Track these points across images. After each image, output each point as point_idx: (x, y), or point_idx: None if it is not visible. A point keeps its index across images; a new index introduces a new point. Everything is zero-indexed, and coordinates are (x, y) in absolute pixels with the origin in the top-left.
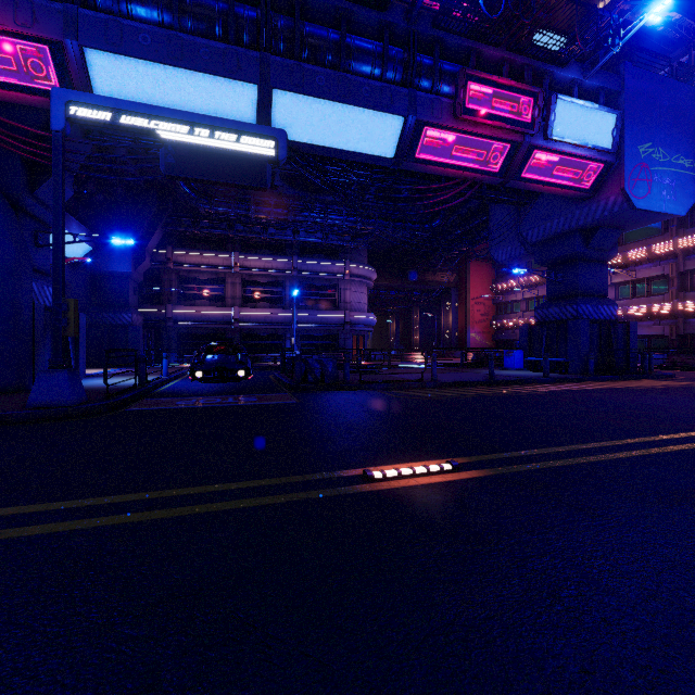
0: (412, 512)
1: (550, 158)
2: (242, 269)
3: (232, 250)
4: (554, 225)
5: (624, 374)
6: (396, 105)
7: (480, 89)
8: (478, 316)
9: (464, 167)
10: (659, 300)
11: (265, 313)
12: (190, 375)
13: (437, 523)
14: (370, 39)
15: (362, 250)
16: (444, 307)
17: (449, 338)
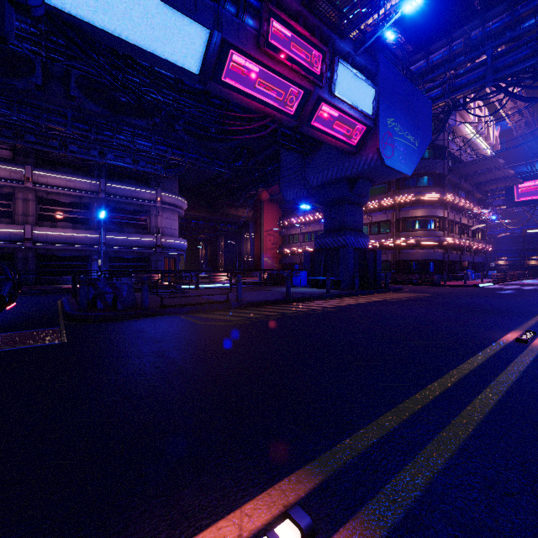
0: None
1: (332, 112)
2: (37, 185)
3: (24, 163)
4: (330, 173)
5: (376, 288)
6: (201, 14)
7: (281, 29)
8: (269, 245)
9: (266, 103)
10: (385, 237)
11: (66, 233)
12: None
13: None
14: None
15: (173, 181)
16: (244, 237)
17: (248, 261)
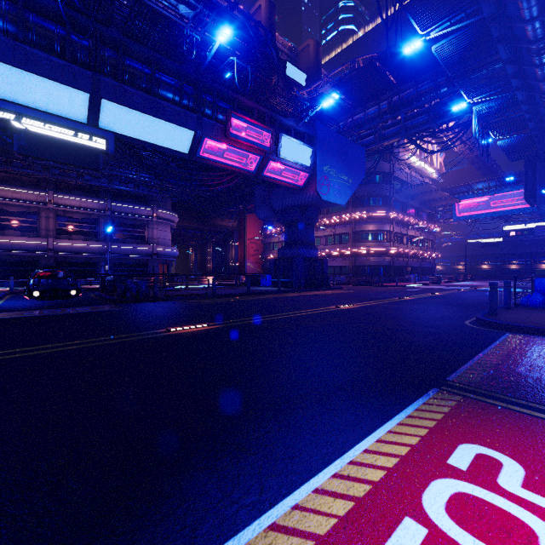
0: (186, 337)
1: (280, 166)
2: (57, 206)
3: (46, 188)
4: (287, 201)
5: (319, 287)
6: (189, 124)
7: (240, 123)
8: (252, 251)
9: (232, 165)
10: (345, 246)
11: (80, 244)
12: (28, 294)
13: (194, 338)
14: (172, 76)
15: (167, 199)
16: (230, 244)
17: (233, 266)
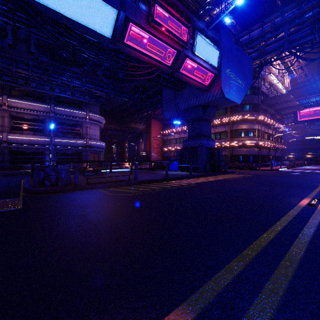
0: None
1: (193, 64)
2: (10, 108)
3: (2, 94)
4: (191, 102)
5: (219, 172)
6: (112, 0)
7: (162, 12)
8: (155, 145)
9: (153, 58)
10: (224, 141)
11: (29, 138)
12: None
13: None
14: None
15: (96, 106)
16: (140, 141)
17: (142, 155)
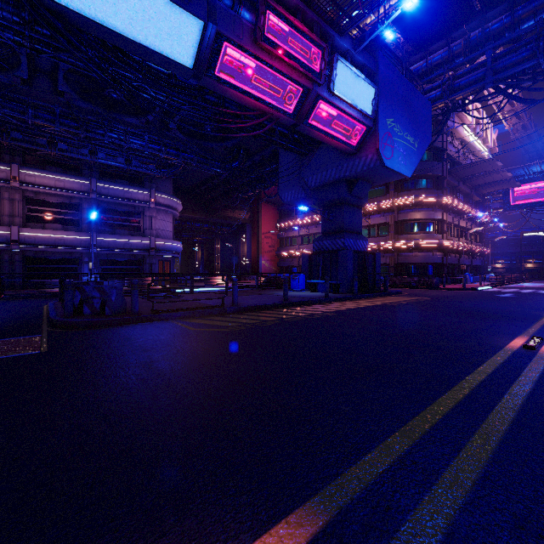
0: None
1: (331, 111)
2: (24, 185)
3: (10, 162)
4: (328, 174)
5: (376, 292)
6: (195, 5)
7: (278, 23)
8: (267, 247)
9: (262, 100)
10: (384, 239)
11: (55, 235)
12: None
13: None
14: None
15: (168, 182)
16: (241, 239)
17: (245, 264)
